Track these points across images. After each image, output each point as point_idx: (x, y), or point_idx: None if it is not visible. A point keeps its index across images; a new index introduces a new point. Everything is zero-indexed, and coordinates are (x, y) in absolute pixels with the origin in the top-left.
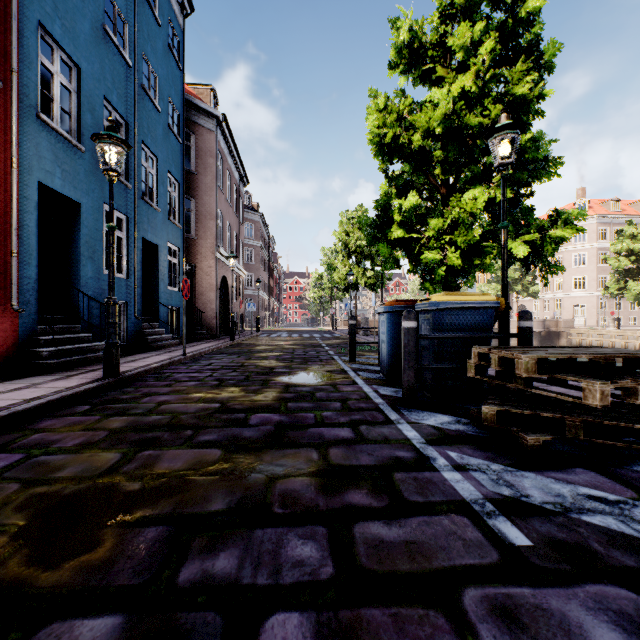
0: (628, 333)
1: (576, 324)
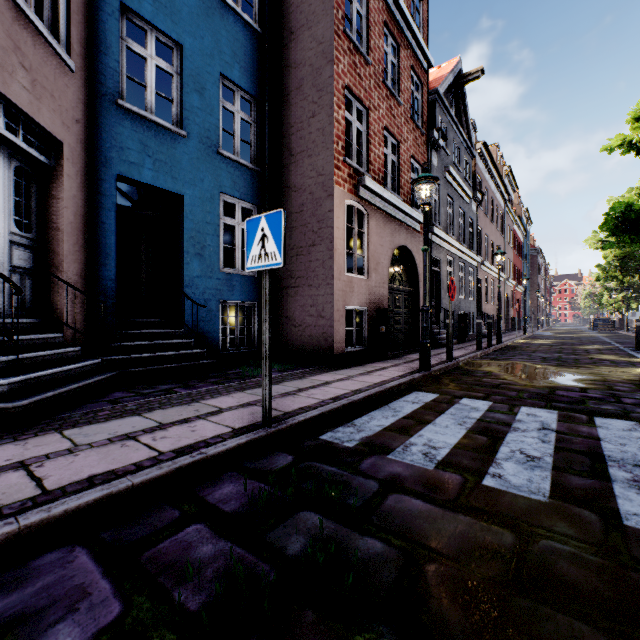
0: None
1: None
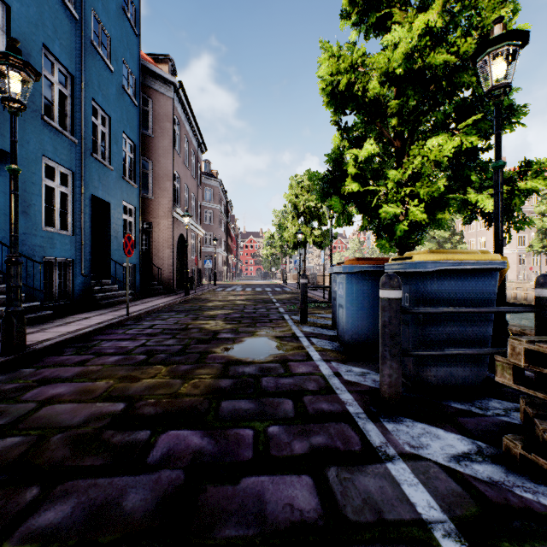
0: None
1: None
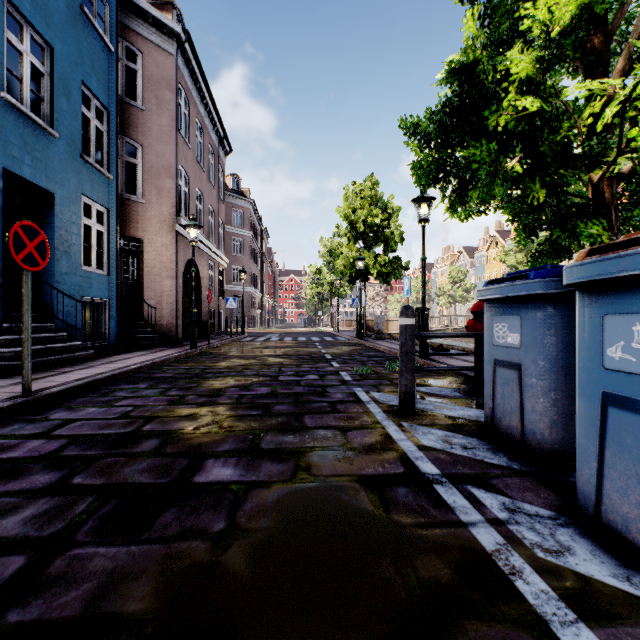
0: None
1: None
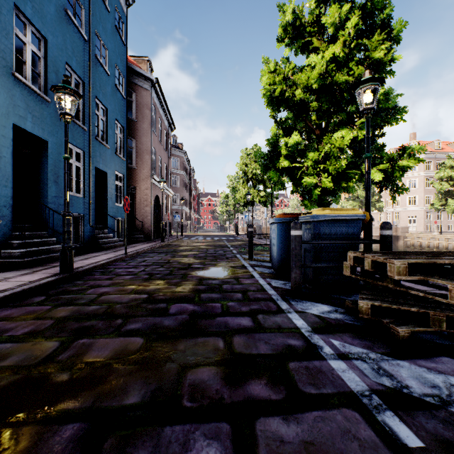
0: (448, 237)
1: (409, 230)
